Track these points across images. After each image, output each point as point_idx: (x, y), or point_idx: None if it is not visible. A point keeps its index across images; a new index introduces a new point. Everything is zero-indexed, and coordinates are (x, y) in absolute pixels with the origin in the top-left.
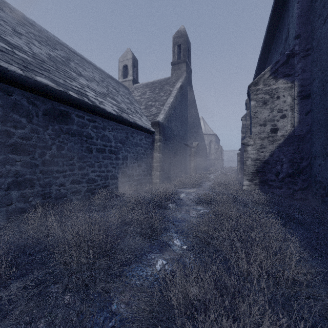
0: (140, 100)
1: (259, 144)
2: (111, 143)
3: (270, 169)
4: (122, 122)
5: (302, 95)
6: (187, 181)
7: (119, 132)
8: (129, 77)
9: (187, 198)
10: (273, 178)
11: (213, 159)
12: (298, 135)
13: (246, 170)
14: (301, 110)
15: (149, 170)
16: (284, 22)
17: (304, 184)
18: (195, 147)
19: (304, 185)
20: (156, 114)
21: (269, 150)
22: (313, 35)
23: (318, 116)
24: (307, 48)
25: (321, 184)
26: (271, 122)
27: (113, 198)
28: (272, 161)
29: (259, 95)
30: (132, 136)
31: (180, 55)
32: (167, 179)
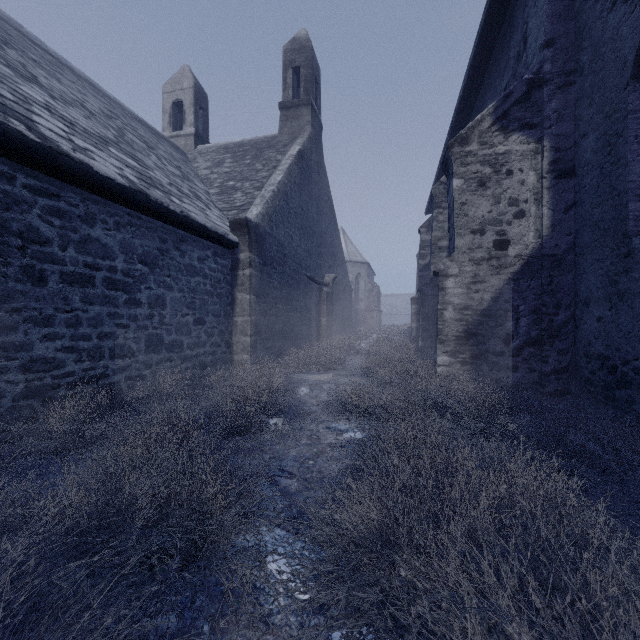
0: (210, 177)
1: (470, 273)
2: (113, 262)
3: (494, 329)
4: (146, 208)
5: (557, 170)
6: (314, 357)
7: (138, 236)
8: (188, 128)
9: (313, 398)
10: (500, 349)
11: (363, 310)
12: (549, 254)
13: (444, 331)
14: (556, 203)
15: (226, 334)
16: (513, 21)
17: (561, 361)
18: (329, 284)
19: (561, 363)
20: (243, 205)
21: (491, 288)
22: (583, 39)
23: (594, 213)
24: (569, 69)
25: (604, 360)
26: (496, 227)
27: (110, 410)
28: (498, 311)
29: (470, 165)
30: (180, 249)
31: (298, 91)
32: (270, 352)
